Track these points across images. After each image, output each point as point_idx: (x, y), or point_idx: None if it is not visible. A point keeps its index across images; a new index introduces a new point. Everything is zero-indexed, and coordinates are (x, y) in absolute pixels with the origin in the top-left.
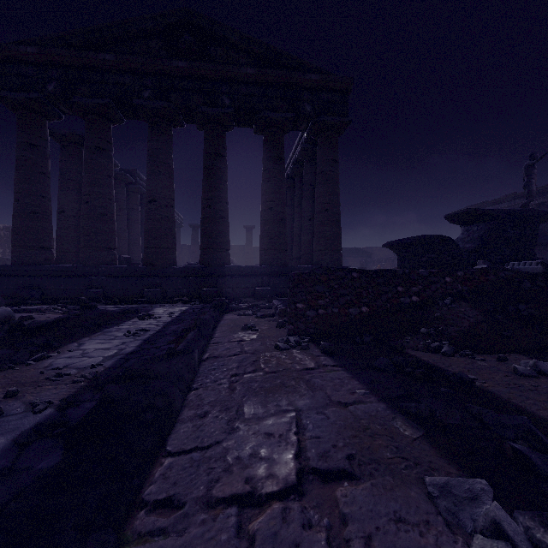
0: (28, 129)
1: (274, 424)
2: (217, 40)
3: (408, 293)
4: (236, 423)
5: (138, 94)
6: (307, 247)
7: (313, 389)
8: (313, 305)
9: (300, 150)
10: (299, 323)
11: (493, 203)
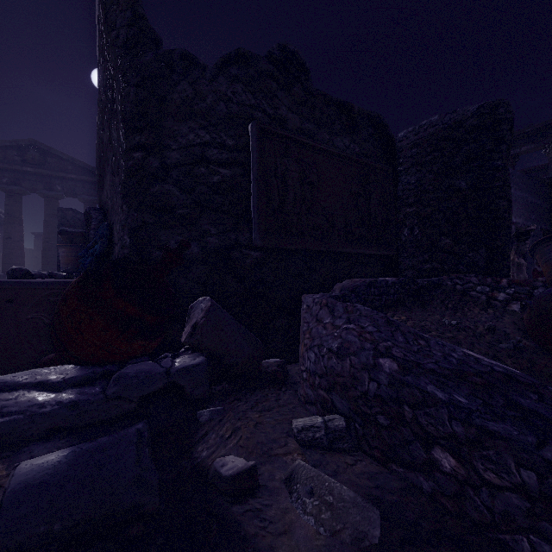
0: None
1: None
2: (53, 154)
3: None
4: None
5: None
6: None
7: None
8: None
9: None
10: None
11: None
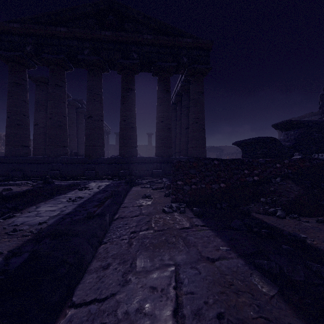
0: (15, 74)
1: (158, 277)
2: (129, 19)
3: (251, 174)
4: (129, 275)
5: (81, 52)
6: (184, 146)
7: (188, 245)
8: (188, 182)
9: (180, 86)
10: (179, 194)
11: (298, 118)
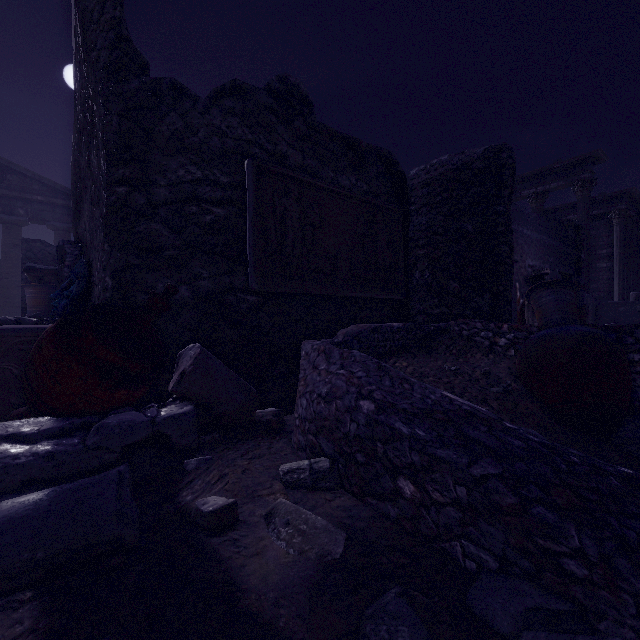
0: None
1: None
2: (14, 170)
3: None
4: None
5: None
6: None
7: None
8: None
9: None
10: None
11: None
